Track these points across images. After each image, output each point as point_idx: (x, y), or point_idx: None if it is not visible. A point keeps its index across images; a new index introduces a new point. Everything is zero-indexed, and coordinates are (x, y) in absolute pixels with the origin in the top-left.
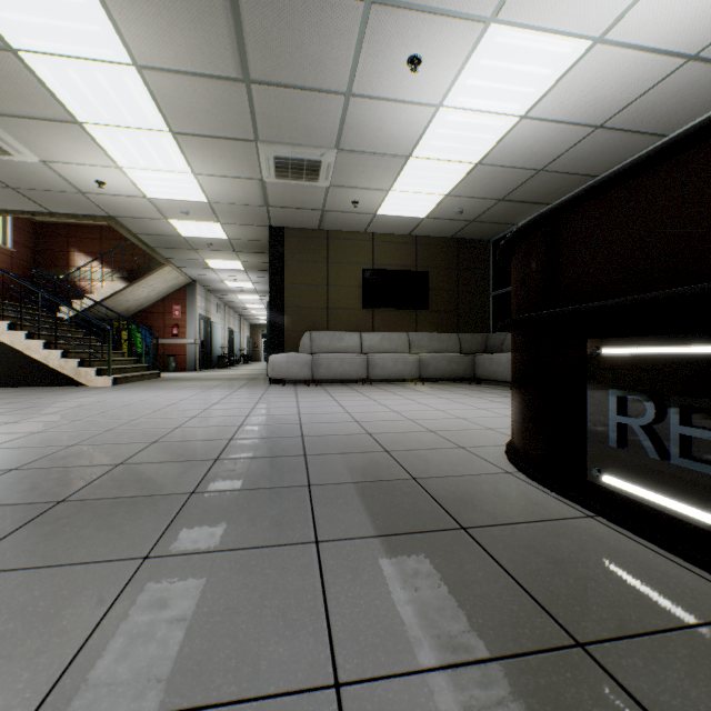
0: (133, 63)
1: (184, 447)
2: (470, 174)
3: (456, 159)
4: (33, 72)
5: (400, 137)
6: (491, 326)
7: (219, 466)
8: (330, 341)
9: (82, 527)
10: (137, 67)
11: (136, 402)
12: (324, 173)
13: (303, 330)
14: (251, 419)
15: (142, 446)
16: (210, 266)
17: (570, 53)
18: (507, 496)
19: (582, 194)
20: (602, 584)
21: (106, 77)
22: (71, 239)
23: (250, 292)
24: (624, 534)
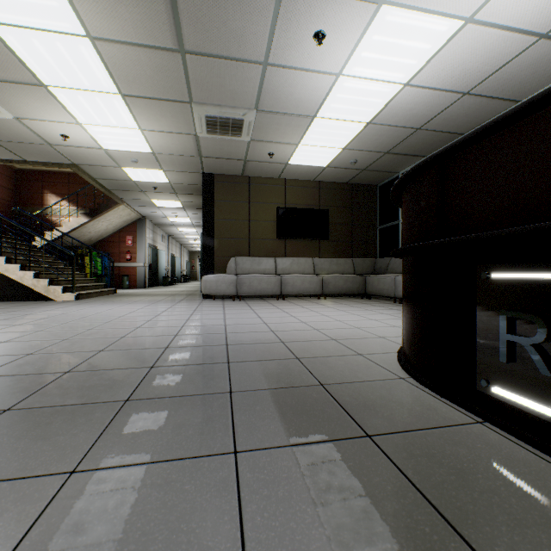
0: (87, 35)
1: (126, 355)
2: (363, 132)
3: (351, 119)
4: (4, 42)
5: (307, 100)
6: (378, 252)
7: (153, 373)
8: (251, 265)
9: (19, 437)
10: (90, 38)
11: (92, 315)
12: (246, 130)
13: (230, 256)
14: (185, 329)
15: (90, 354)
16: (156, 204)
17: (446, 31)
18: (403, 401)
19: (473, 136)
20: (506, 499)
21: (64, 46)
22: (45, 183)
23: (188, 226)
24: (514, 441)
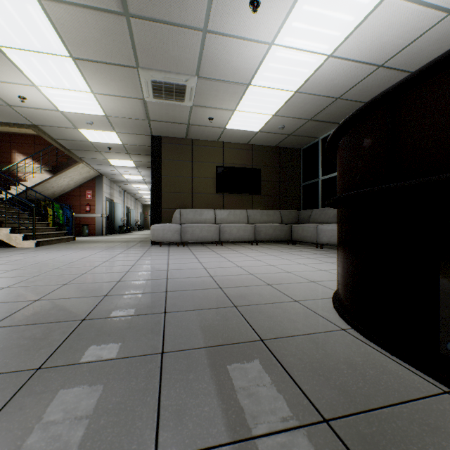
0: None
1: (61, 305)
2: (290, 100)
3: (281, 87)
4: None
5: (243, 68)
6: (301, 205)
7: (82, 327)
8: (194, 215)
9: None
10: None
11: (44, 261)
12: (189, 95)
13: (175, 208)
14: (129, 275)
15: (23, 304)
16: (111, 163)
17: (368, 3)
18: (353, 362)
19: (441, 61)
20: None
21: (12, 5)
22: (13, 144)
23: (141, 183)
24: None
